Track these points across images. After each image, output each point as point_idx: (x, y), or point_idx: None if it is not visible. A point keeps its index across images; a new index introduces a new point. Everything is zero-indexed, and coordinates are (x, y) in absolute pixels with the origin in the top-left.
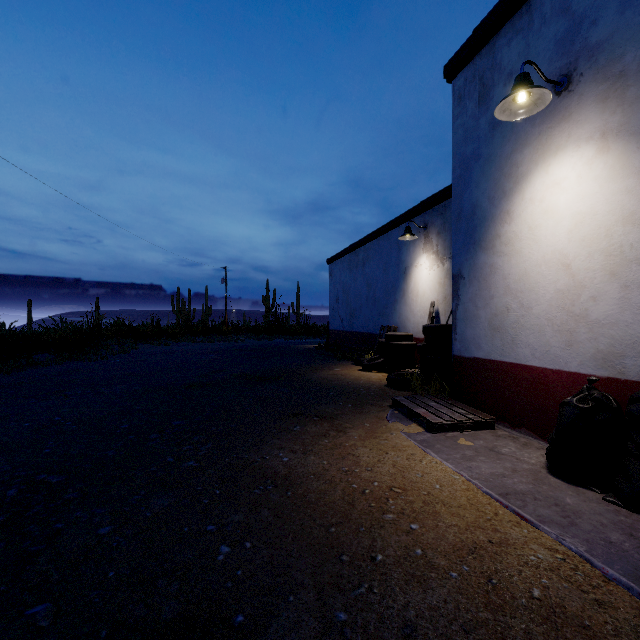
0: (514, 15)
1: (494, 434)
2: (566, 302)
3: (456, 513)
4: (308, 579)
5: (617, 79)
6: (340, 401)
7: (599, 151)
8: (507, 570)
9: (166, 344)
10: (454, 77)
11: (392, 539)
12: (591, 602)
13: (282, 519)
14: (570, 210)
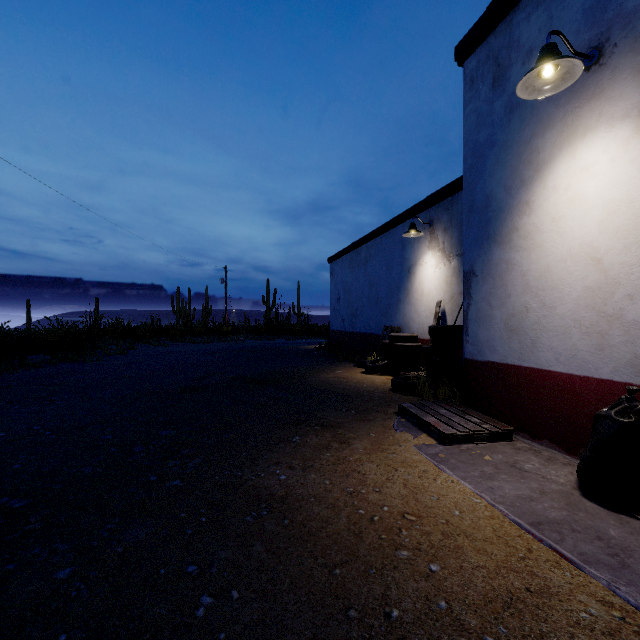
0: None
1: (513, 446)
2: (596, 301)
3: (482, 549)
4: None
5: None
6: (342, 407)
7: (637, 130)
8: (555, 633)
9: (164, 344)
10: (465, 59)
11: (409, 586)
12: None
13: (277, 557)
14: (601, 198)
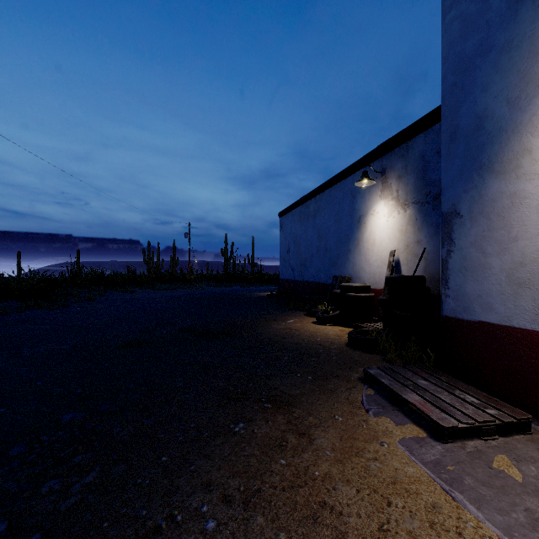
0: None
1: (538, 446)
2: None
3: None
4: None
5: None
6: (297, 370)
7: None
8: None
9: (132, 291)
10: None
11: None
12: None
13: None
14: None
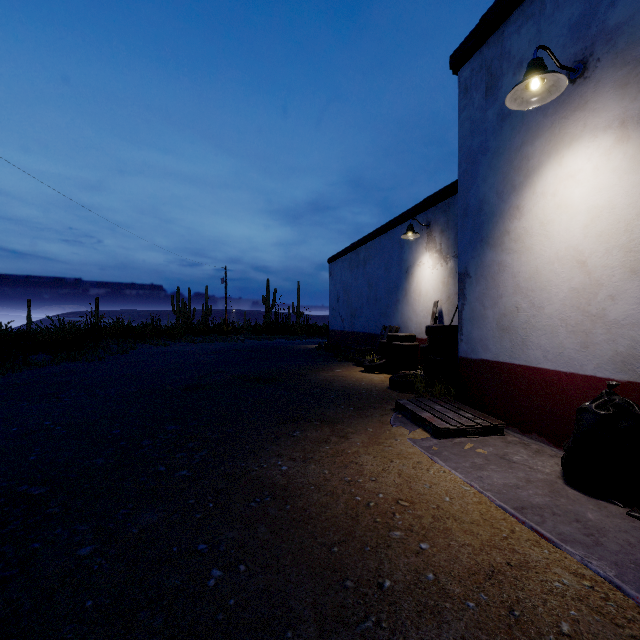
0: (524, 0)
1: (504, 440)
2: (581, 301)
3: (469, 530)
4: (308, 610)
5: (638, 63)
6: (341, 404)
7: (618, 140)
8: (530, 599)
9: (165, 344)
10: (460, 68)
11: (400, 561)
12: (628, 639)
13: (280, 537)
14: (586, 204)
